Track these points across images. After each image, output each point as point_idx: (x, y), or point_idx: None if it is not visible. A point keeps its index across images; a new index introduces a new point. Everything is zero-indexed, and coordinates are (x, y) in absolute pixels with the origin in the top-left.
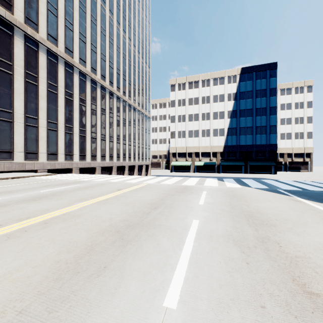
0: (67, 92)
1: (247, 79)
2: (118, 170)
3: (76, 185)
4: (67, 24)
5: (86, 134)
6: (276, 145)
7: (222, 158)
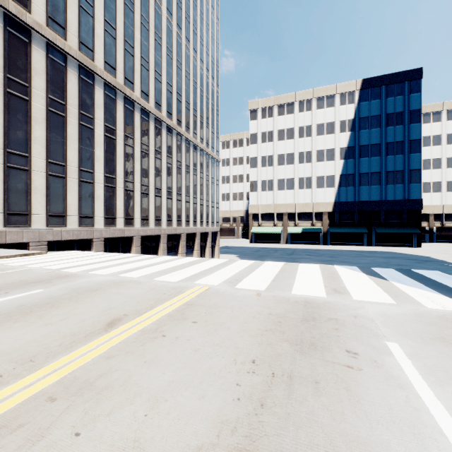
0: (83, 115)
1: (371, 97)
2: (170, 240)
3: (24, 296)
4: (83, 5)
5: (115, 184)
6: (421, 201)
7: (331, 221)
